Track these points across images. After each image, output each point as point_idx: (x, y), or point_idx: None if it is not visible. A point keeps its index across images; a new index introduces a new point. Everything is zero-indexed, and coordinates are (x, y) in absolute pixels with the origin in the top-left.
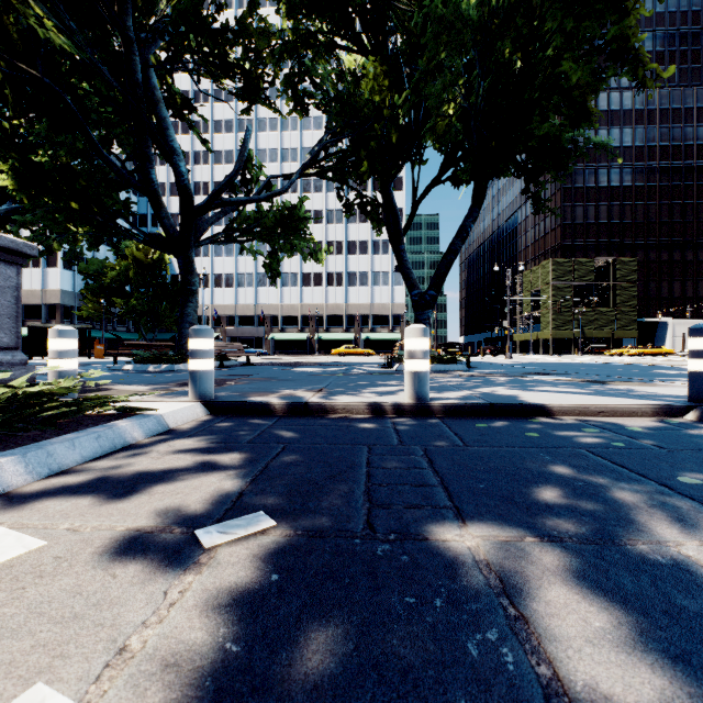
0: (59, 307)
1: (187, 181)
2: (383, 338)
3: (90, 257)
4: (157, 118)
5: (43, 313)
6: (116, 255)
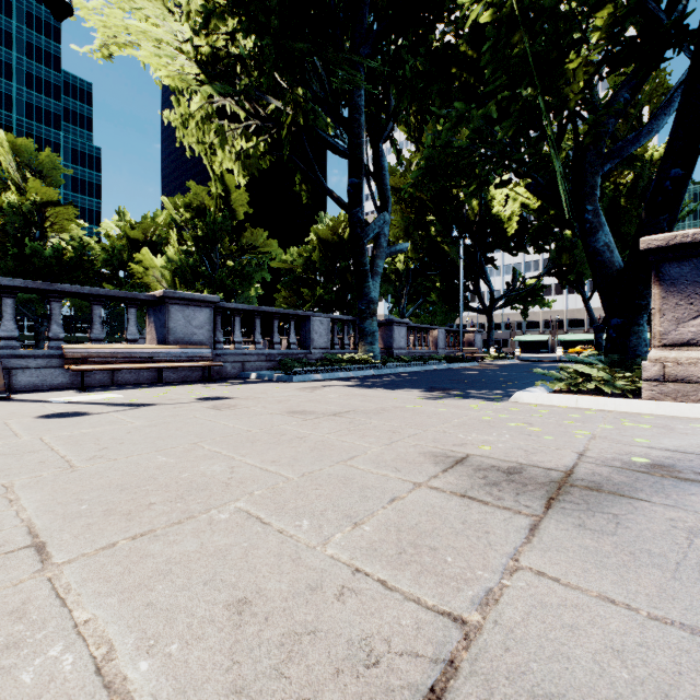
0: None
1: (493, 291)
2: None
3: None
4: (483, 272)
5: None
6: None
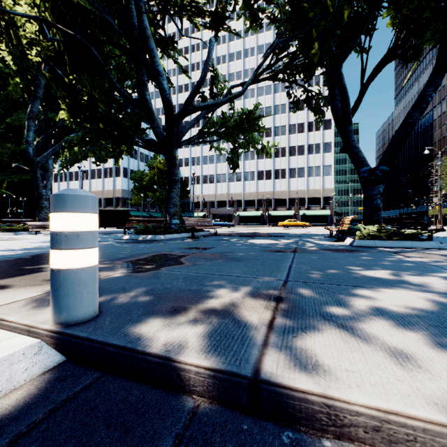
0: (121, 198)
1: (168, 95)
2: (316, 214)
3: (136, 170)
4: (147, 50)
5: (114, 202)
6: (149, 167)
